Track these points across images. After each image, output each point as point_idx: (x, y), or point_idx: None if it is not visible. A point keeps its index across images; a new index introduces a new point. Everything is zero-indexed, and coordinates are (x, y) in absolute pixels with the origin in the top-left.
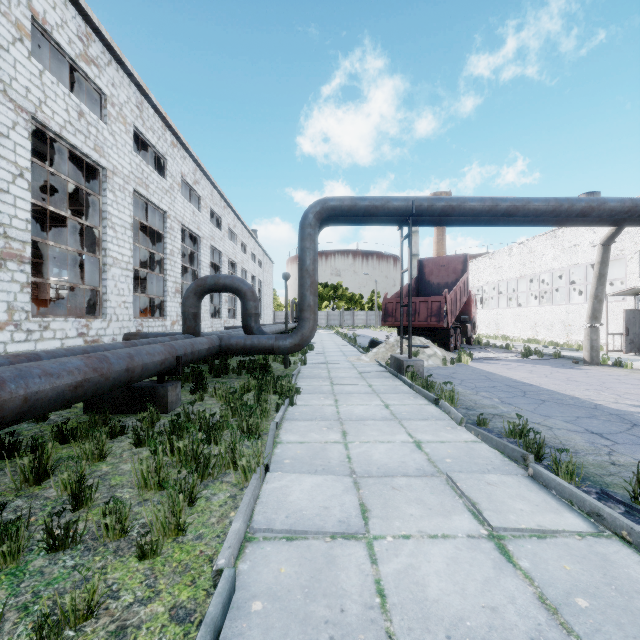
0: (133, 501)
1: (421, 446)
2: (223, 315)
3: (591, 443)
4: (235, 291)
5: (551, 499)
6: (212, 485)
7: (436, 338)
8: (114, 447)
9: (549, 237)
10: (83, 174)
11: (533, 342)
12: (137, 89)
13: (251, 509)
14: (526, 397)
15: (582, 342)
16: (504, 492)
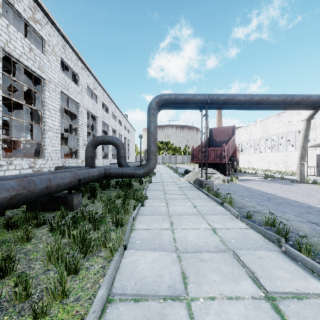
0: (40, 271)
1: (216, 231)
2: (109, 157)
3: (313, 229)
4: (113, 144)
5: (299, 268)
6: (91, 258)
7: (219, 169)
8: (38, 232)
9: (276, 117)
10: (33, 82)
11: (268, 171)
12: (62, 38)
13: (113, 277)
14: (270, 201)
15: (293, 171)
16: (270, 264)
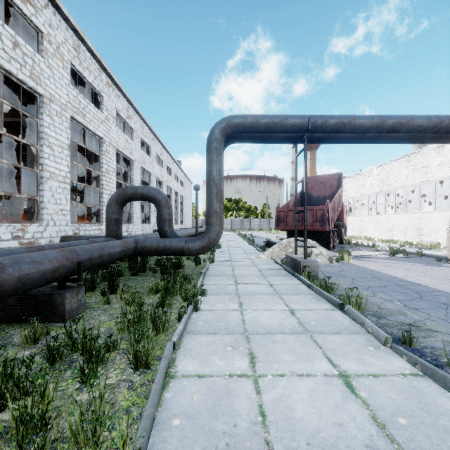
0: None
1: (352, 385)
2: (152, 221)
3: None
4: (151, 199)
5: None
6: None
7: (319, 239)
8: None
9: (403, 160)
10: (25, 101)
11: (391, 242)
12: (74, 34)
13: None
14: (425, 299)
15: (432, 242)
16: None
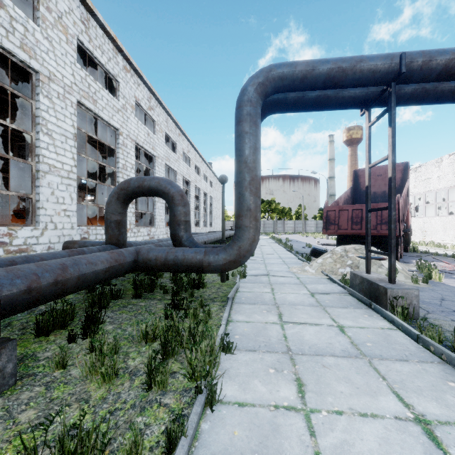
0: None
1: None
2: None
3: None
4: (162, 194)
5: None
6: None
7: (382, 247)
8: None
9: None
10: (23, 83)
11: None
12: (82, 5)
13: None
14: None
15: None
16: None
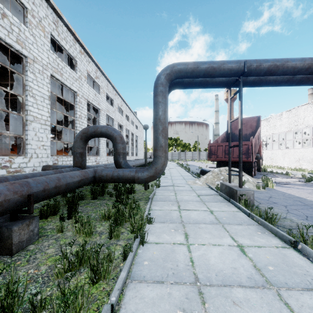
0: None
1: None
2: None
3: None
4: (108, 136)
5: None
6: None
7: (243, 168)
8: None
9: (310, 105)
10: (15, 62)
11: (300, 170)
12: (53, 12)
13: None
14: None
15: None
16: None
